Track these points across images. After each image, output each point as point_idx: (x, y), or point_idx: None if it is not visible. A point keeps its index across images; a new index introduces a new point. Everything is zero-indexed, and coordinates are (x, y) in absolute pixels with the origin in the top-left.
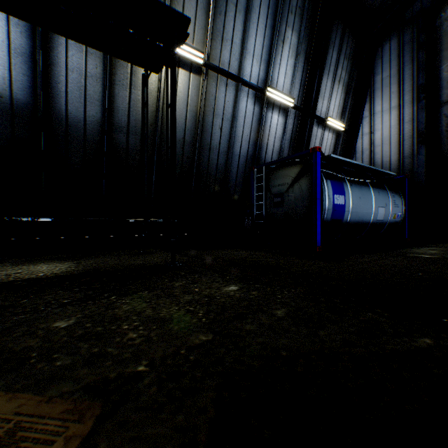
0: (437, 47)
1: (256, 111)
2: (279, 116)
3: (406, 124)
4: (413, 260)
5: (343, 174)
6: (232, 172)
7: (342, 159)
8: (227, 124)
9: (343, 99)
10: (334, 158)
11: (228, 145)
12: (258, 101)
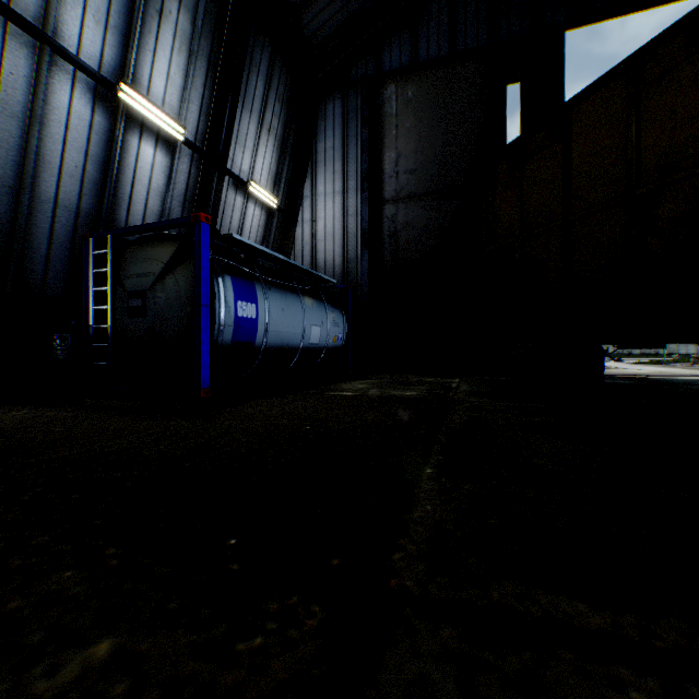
0: (381, 131)
1: (100, 124)
2: (158, 151)
3: (351, 218)
4: (325, 402)
5: (258, 271)
6: (34, 237)
7: (255, 247)
8: (15, 127)
9: (276, 160)
10: (243, 242)
11: (20, 174)
12: (105, 104)
